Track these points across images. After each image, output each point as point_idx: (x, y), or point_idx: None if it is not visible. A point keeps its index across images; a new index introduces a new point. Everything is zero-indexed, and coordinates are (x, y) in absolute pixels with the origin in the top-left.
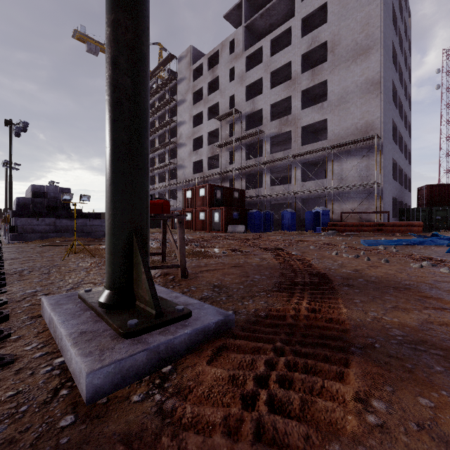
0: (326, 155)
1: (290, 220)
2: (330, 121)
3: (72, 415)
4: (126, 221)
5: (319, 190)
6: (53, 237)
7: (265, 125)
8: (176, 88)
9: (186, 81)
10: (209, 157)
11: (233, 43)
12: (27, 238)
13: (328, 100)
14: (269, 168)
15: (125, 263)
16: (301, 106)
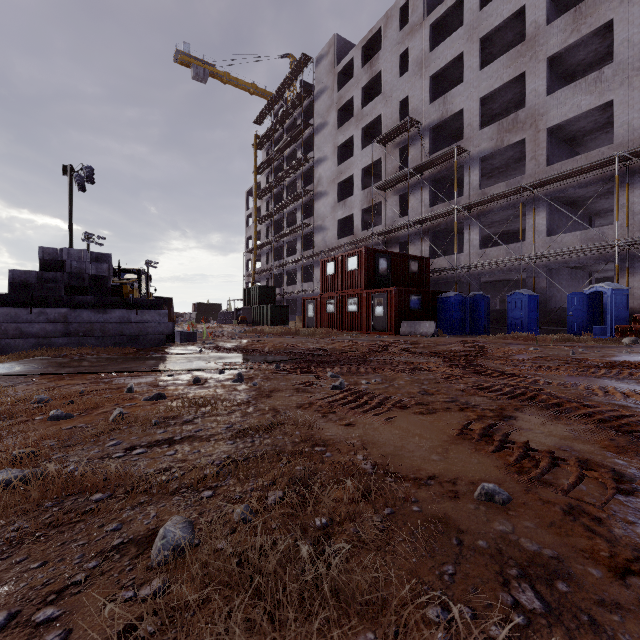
0: (617, 172)
1: (528, 311)
2: (621, 103)
3: None
4: None
5: (592, 250)
6: (61, 345)
7: (468, 138)
8: (313, 108)
9: (328, 92)
10: (365, 208)
11: (406, 10)
12: (7, 347)
13: (616, 60)
14: (477, 216)
15: None
16: (548, 88)
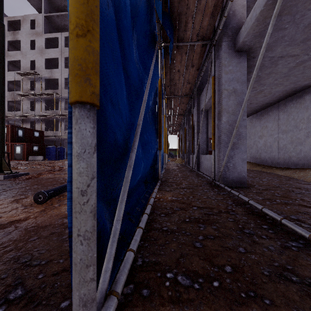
0: None
1: None
2: None
3: (2, 180)
4: (1, 155)
5: None
6: None
7: (60, 90)
8: None
9: None
10: (10, 101)
11: (34, 21)
12: None
13: None
14: (63, 119)
15: (0, 164)
16: None
